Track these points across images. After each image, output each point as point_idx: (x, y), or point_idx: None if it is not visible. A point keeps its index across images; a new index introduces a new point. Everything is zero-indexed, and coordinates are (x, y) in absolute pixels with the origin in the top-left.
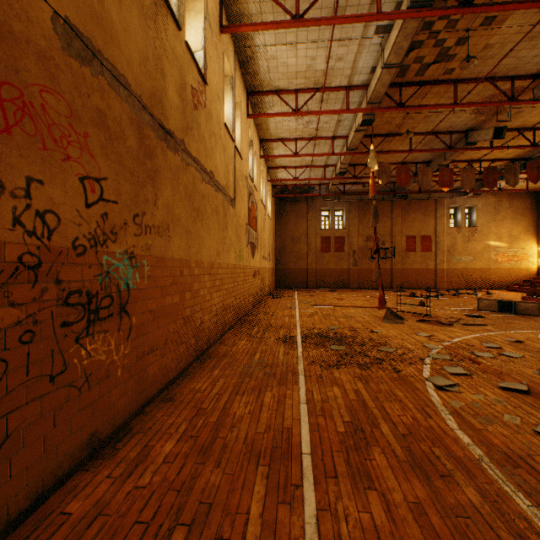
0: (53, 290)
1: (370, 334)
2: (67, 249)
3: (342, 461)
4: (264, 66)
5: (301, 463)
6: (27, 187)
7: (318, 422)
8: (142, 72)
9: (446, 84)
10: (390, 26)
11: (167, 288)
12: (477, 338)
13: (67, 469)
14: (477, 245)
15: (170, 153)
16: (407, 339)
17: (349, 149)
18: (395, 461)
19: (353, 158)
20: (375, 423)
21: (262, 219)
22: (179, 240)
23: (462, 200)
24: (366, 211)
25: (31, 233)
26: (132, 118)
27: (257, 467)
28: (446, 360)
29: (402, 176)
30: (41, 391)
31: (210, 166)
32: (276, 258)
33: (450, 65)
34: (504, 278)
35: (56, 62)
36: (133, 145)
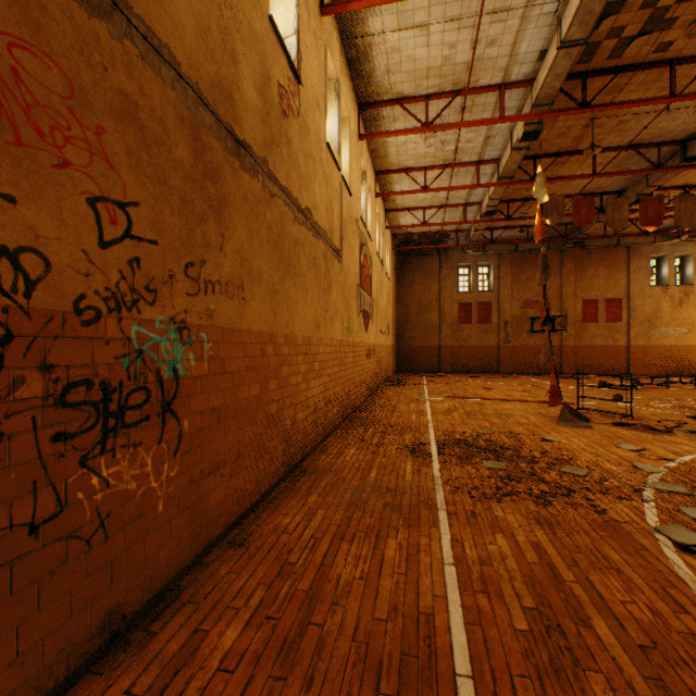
0: (36, 381)
1: (542, 444)
2: (64, 313)
3: None
4: (382, 63)
5: None
6: None
7: (478, 605)
8: (199, 49)
9: (658, 68)
10: None
11: (240, 375)
12: None
13: (63, 675)
14: (693, 311)
15: (244, 176)
16: (602, 454)
17: (502, 178)
18: None
19: (507, 191)
20: (581, 617)
21: (379, 280)
22: (259, 305)
23: (670, 246)
24: (523, 266)
25: None
26: (182, 115)
27: None
28: (681, 495)
29: (582, 212)
30: (12, 552)
31: (306, 201)
32: (396, 332)
33: (665, 36)
34: None
35: (41, 1)
36: (185, 157)
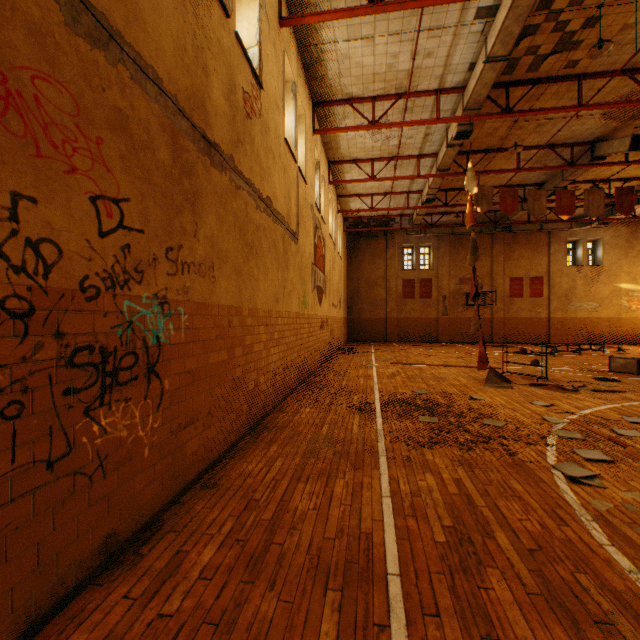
0: (52, 346)
1: (470, 402)
2: (73, 291)
3: (446, 590)
4: (334, 68)
5: (387, 589)
6: (12, 206)
7: (408, 525)
8: (177, 66)
9: (568, 81)
10: (495, 7)
11: (211, 343)
12: (615, 410)
13: (71, 585)
14: (603, 288)
15: (214, 172)
16: (519, 409)
17: (439, 170)
18: (522, 594)
19: (444, 181)
20: (487, 531)
21: (331, 259)
22: (226, 282)
23: (584, 232)
24: (459, 247)
25: (19, 269)
26: (163, 123)
27: (325, 592)
28: (577, 440)
29: (508, 202)
30: (34, 482)
31: (267, 191)
32: (348, 306)
33: (573, 55)
34: (639, 330)
35: (55, 40)
36: (166, 158)
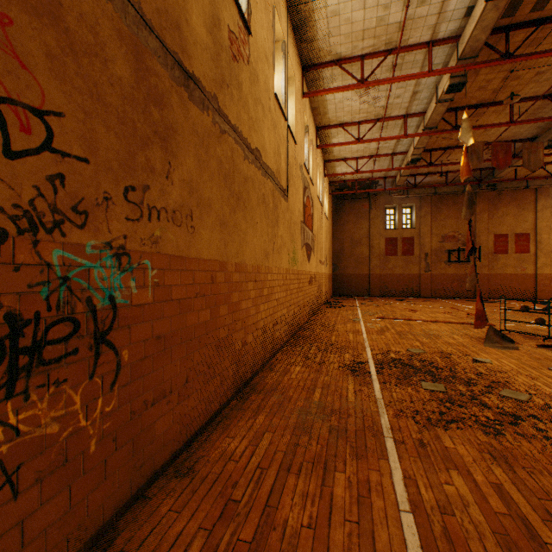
0: None
1: (474, 365)
2: None
3: None
4: (323, 27)
5: None
6: None
7: None
8: None
9: None
10: None
11: (189, 302)
12: None
13: None
14: None
15: (193, 109)
16: (537, 377)
17: (426, 128)
18: None
19: (429, 141)
20: None
21: (319, 219)
22: (209, 234)
23: None
24: (441, 206)
25: None
26: (120, 31)
27: None
28: None
29: (500, 156)
30: None
31: (255, 142)
32: (333, 263)
33: None
34: None
35: None
36: (124, 75)
